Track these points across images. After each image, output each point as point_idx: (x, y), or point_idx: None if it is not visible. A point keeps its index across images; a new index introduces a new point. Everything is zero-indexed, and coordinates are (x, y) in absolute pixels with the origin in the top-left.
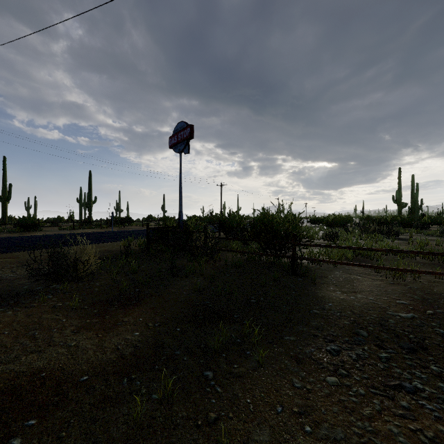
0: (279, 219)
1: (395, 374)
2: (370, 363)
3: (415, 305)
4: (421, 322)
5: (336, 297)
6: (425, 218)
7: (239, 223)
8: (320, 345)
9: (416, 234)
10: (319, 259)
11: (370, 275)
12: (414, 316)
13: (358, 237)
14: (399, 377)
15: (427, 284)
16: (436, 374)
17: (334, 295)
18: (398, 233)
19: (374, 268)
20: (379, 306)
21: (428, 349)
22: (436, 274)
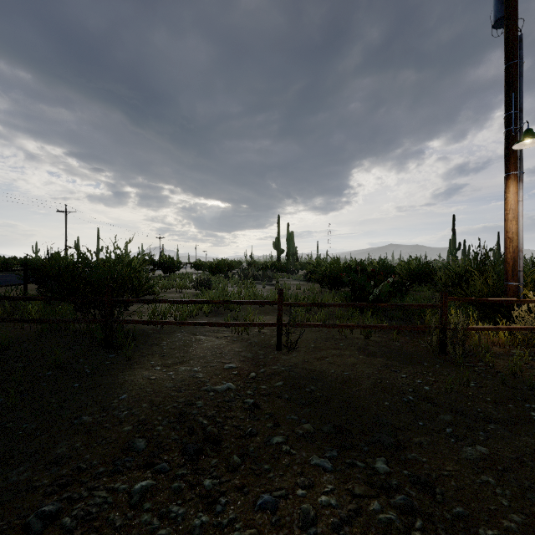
0: (109, 263)
1: (134, 531)
2: (99, 526)
3: (242, 368)
4: (235, 395)
5: (144, 379)
6: (297, 264)
7: (68, 269)
8: (23, 513)
9: (287, 279)
10: (145, 321)
11: (219, 331)
12: (230, 387)
13: (233, 284)
14: (140, 534)
15: (268, 335)
16: (203, 496)
17: (144, 375)
18: (272, 278)
19: (211, 325)
20: (198, 380)
21: (222, 441)
22: (268, 325)
